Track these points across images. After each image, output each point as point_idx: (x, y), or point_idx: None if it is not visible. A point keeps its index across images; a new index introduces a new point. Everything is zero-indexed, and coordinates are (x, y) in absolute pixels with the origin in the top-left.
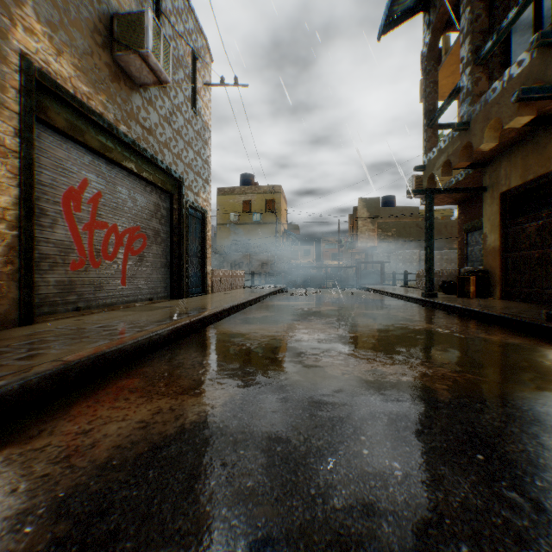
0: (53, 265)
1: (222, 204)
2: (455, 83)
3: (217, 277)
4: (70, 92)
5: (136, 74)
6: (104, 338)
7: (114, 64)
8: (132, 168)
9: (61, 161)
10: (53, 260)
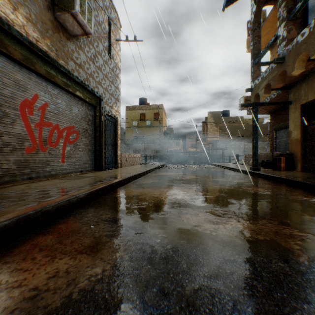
0: (13, 149)
1: (128, 116)
2: (269, 39)
3: (124, 158)
4: (23, 35)
5: (70, 28)
6: (35, 201)
7: (55, 20)
8: (68, 89)
9: (19, 82)
10: (13, 146)
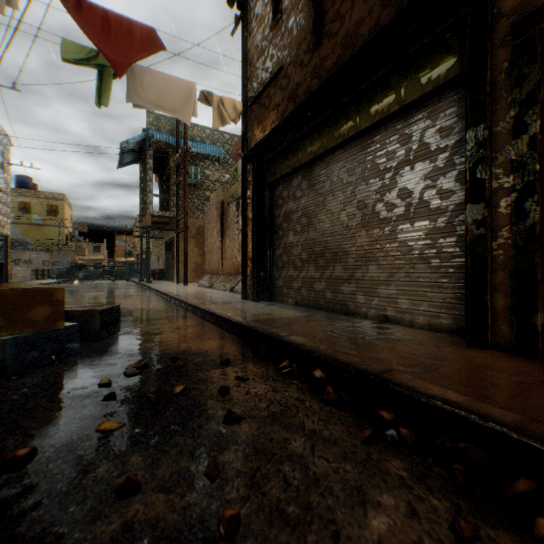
0: None
1: None
2: None
3: (15, 272)
4: None
5: None
6: None
7: None
8: None
9: None
10: None
